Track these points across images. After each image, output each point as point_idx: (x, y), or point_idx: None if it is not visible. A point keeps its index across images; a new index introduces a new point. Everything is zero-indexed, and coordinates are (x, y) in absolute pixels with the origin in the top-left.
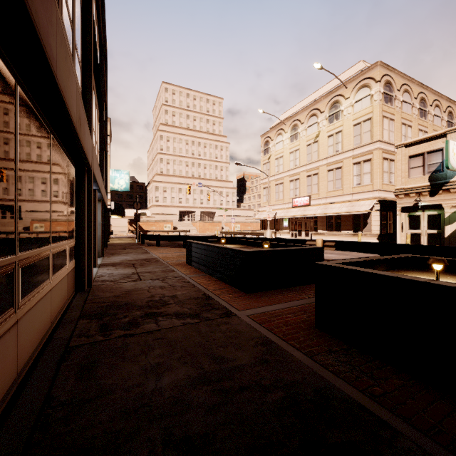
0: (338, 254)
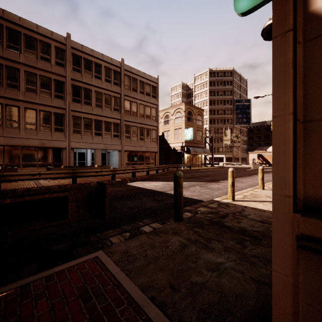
0: (160, 185)
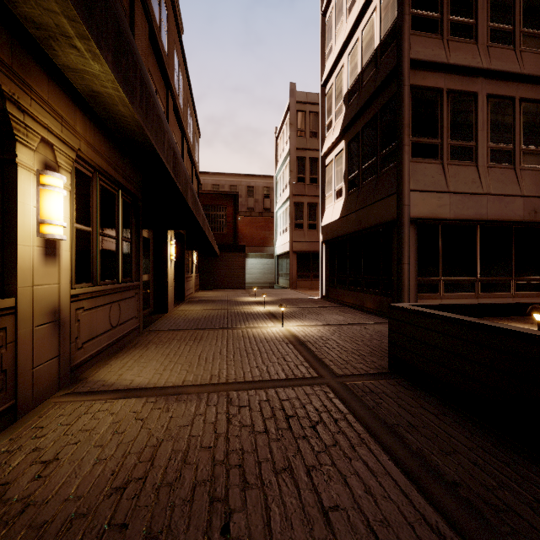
0: None
